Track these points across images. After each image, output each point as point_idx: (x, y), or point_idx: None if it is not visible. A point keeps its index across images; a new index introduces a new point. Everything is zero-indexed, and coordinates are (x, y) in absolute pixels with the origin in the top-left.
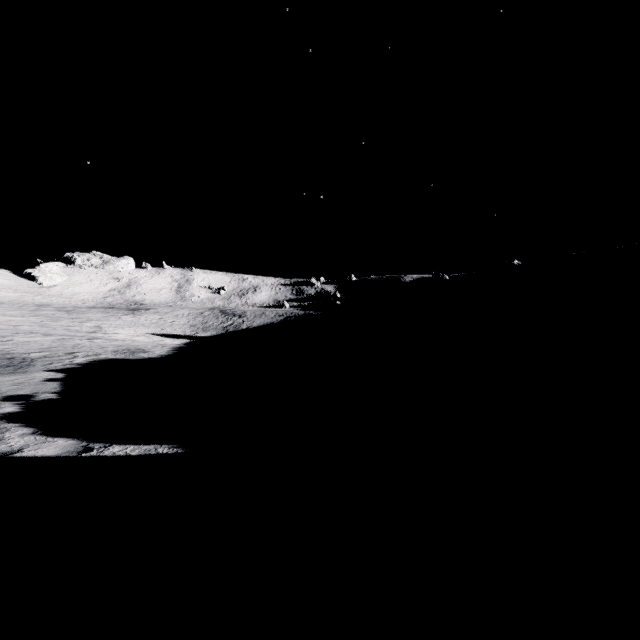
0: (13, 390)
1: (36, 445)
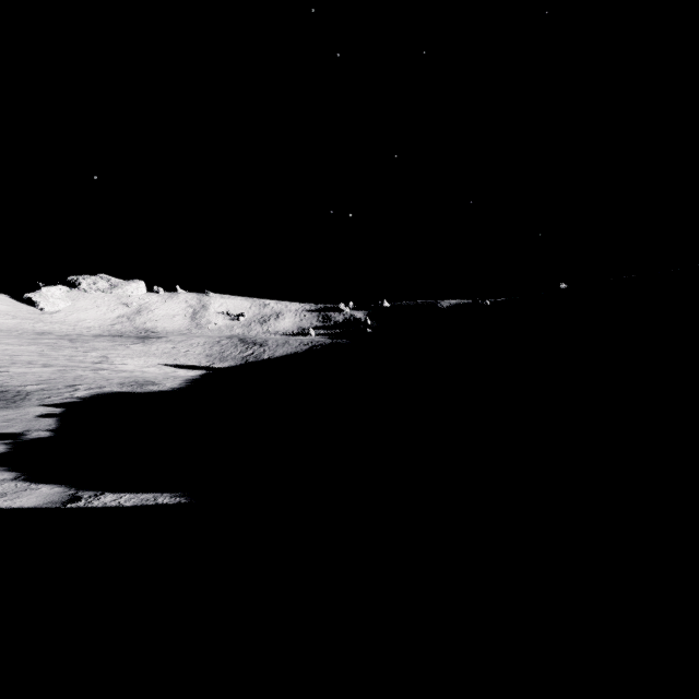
0: (2, 427)
1: (15, 493)
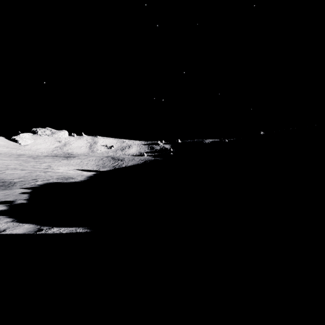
0: (4, 198)
1: (13, 227)
